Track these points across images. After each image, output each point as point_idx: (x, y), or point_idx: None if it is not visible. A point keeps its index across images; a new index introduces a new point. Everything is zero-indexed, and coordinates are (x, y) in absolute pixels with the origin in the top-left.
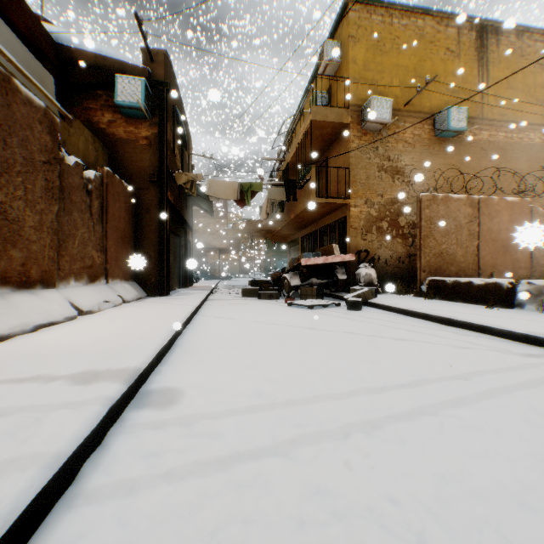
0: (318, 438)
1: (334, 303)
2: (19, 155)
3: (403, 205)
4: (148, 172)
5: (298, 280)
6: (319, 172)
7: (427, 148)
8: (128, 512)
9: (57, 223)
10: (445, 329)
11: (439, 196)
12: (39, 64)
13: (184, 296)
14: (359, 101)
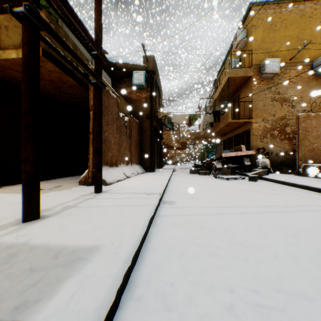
0: (223, 213)
1: (241, 177)
2: (110, 118)
3: (288, 120)
4: (146, 114)
5: (221, 165)
6: (233, 103)
7: (306, 83)
8: (172, 219)
9: (118, 141)
10: (302, 191)
11: (311, 115)
12: (106, 74)
13: (162, 172)
14: (258, 62)
